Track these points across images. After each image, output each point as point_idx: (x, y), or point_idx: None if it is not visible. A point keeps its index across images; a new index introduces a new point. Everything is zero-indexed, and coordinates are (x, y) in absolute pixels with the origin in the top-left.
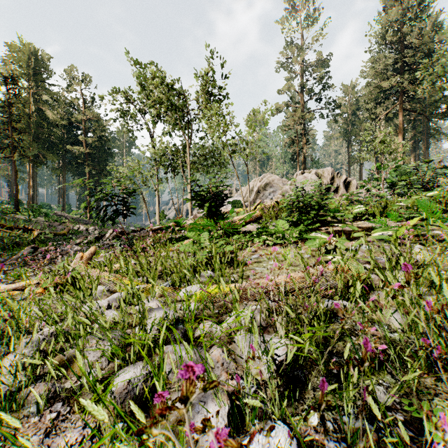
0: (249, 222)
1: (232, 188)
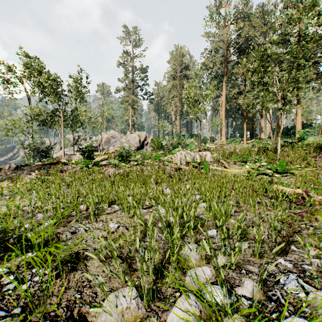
0: (103, 160)
1: (87, 136)
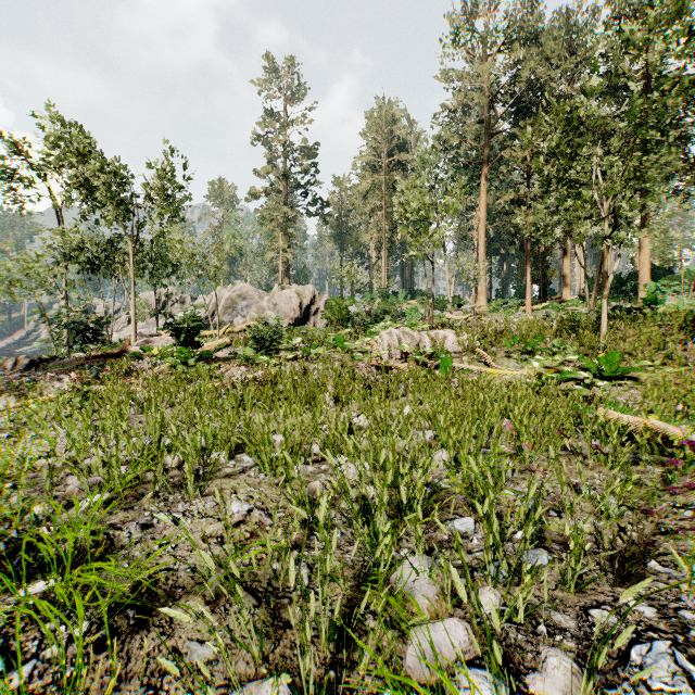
0: (220, 349)
1: (186, 295)
